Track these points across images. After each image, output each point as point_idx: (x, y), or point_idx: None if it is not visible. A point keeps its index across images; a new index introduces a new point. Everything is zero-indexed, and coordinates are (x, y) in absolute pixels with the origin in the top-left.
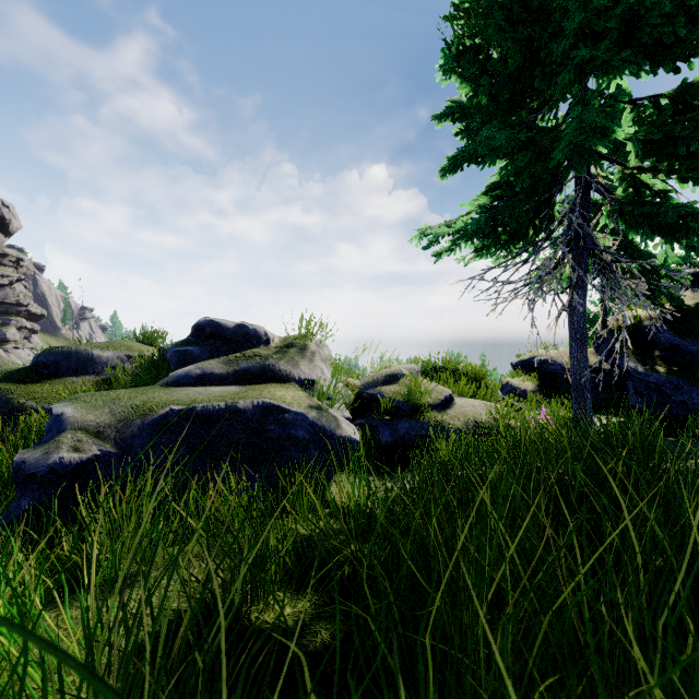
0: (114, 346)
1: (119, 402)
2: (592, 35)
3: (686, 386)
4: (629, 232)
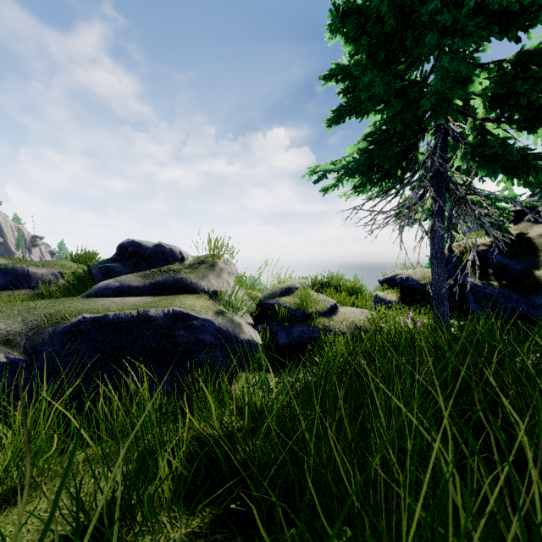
0: (48, 264)
1: (34, 311)
2: (454, 3)
3: (514, 295)
4: (479, 170)
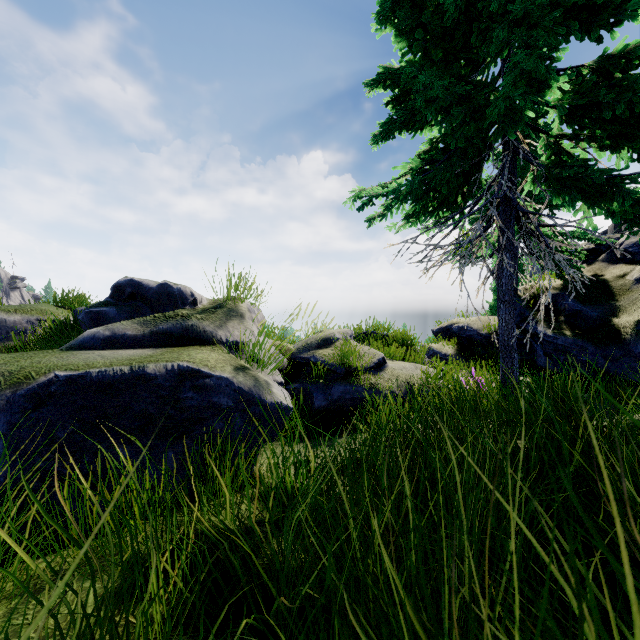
0: (23, 309)
1: None
2: None
3: (590, 347)
4: (554, 197)
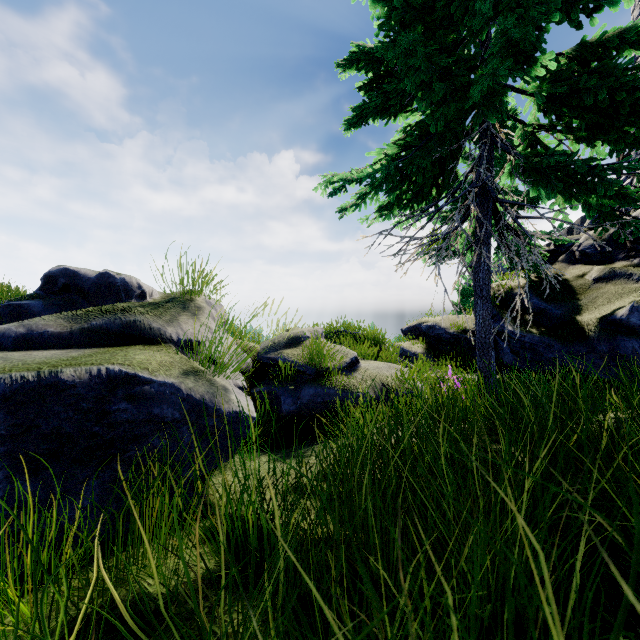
0: None
1: None
2: None
3: (556, 344)
4: (531, 188)
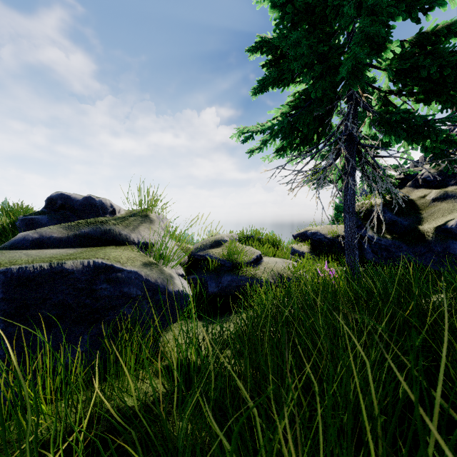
0: None
1: None
2: None
3: (404, 246)
4: (384, 136)
